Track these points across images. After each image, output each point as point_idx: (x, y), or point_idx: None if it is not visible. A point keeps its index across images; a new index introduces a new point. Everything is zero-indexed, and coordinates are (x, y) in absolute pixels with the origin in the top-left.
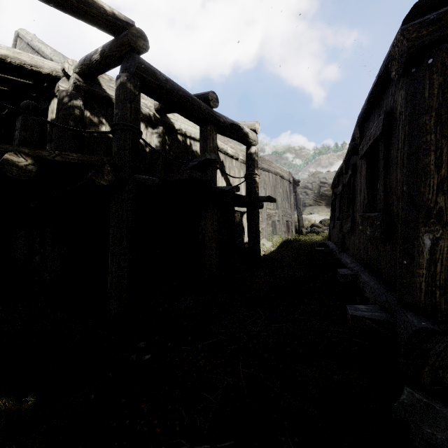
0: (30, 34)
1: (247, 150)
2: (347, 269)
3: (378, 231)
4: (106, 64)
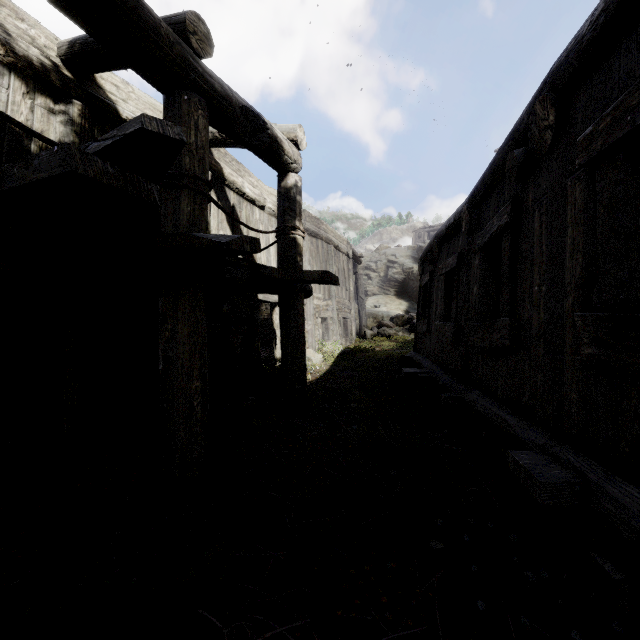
0: None
1: (280, 180)
2: (538, 456)
3: None
4: None
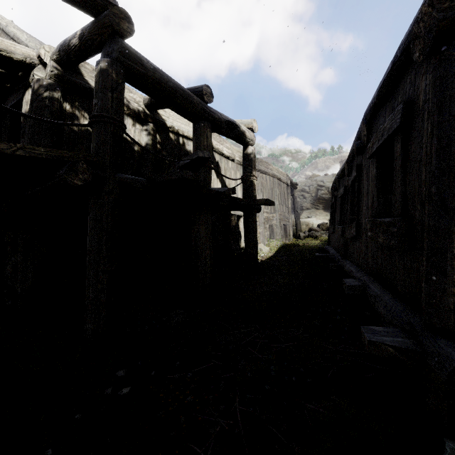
0: (5, 19)
1: (244, 150)
2: (354, 280)
3: (395, 239)
4: (86, 50)
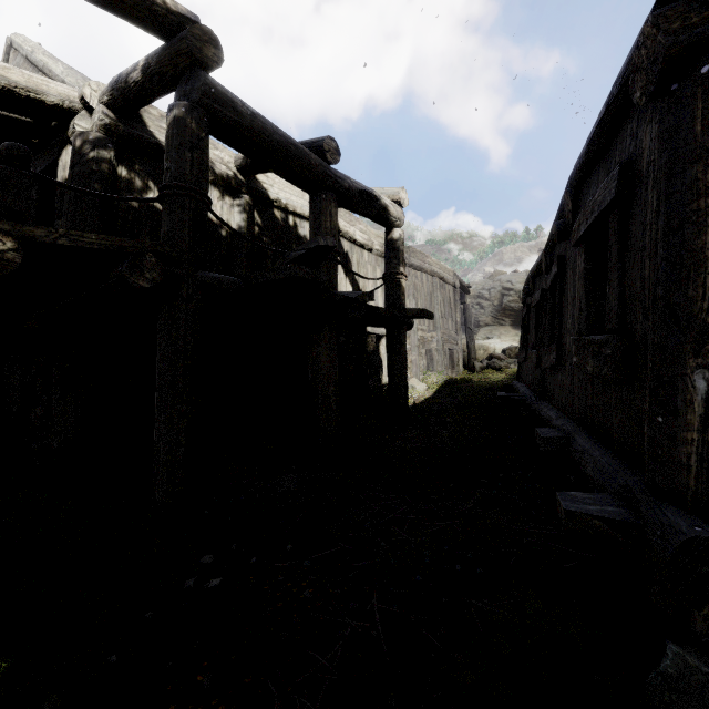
0: (30, 42)
1: (387, 235)
2: (552, 429)
3: (608, 365)
4: (153, 88)
